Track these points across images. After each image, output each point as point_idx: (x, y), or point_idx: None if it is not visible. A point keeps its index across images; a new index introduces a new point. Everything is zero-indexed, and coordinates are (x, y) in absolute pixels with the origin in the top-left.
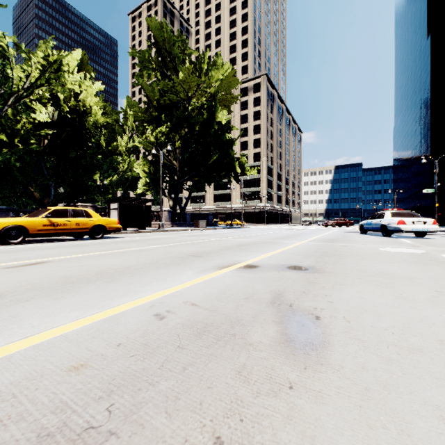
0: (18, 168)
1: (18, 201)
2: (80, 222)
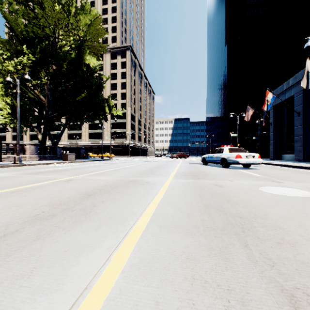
0: None
1: None
2: None
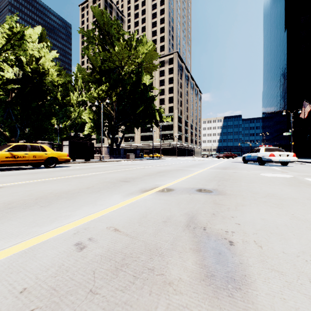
0: None
1: None
2: (36, 154)
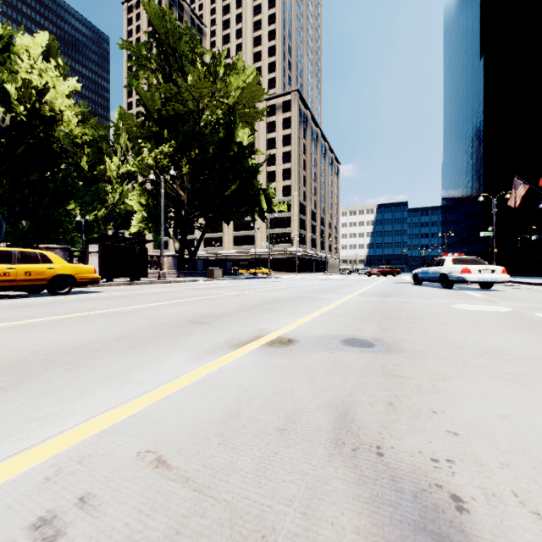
0: None
1: None
2: (32, 270)
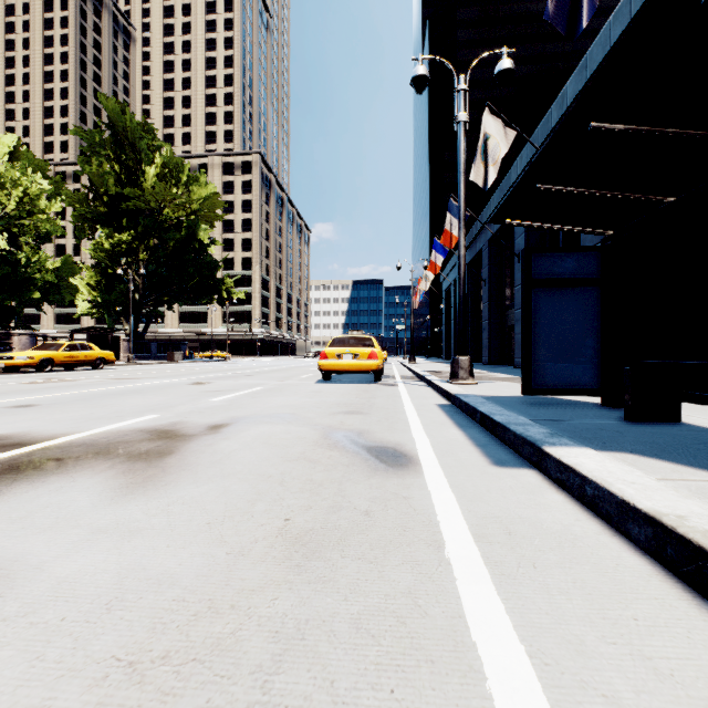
0: None
1: None
2: (88, 354)
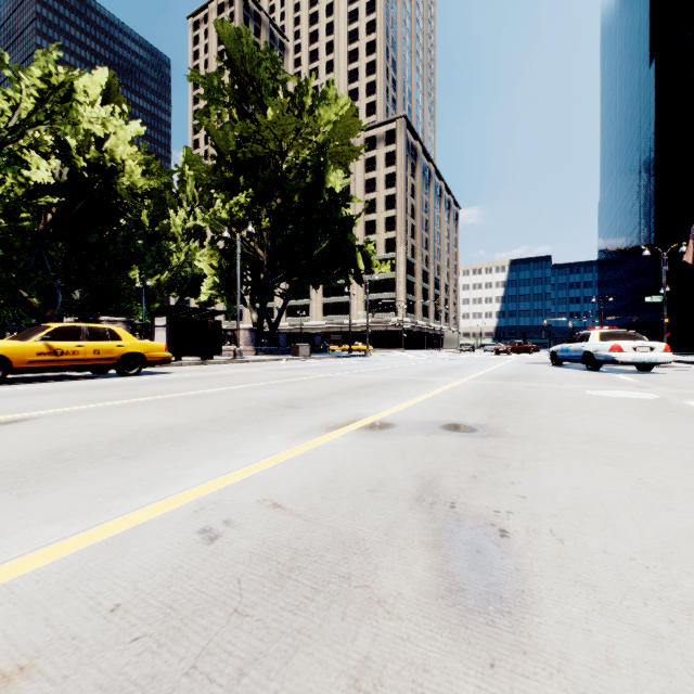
0: (0, 259)
1: (1, 314)
2: (101, 348)
